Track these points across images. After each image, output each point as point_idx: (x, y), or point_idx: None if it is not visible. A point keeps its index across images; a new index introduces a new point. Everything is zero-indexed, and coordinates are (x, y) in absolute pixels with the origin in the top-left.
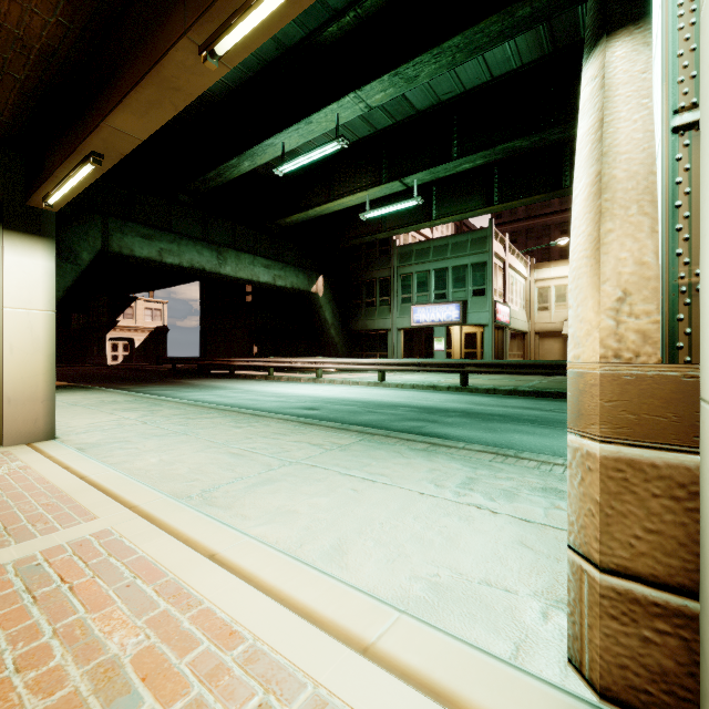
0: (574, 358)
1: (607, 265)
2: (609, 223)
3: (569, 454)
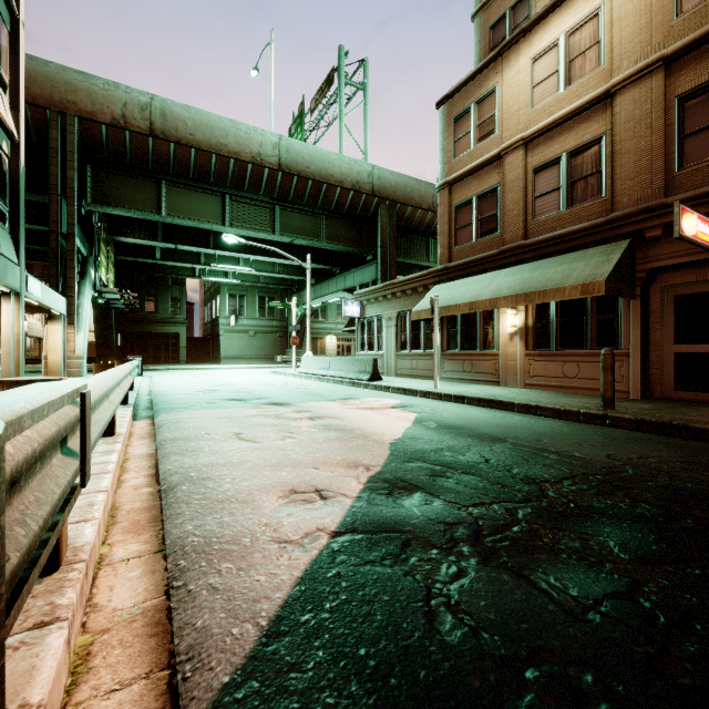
0: (44, 355)
1: (46, 348)
2: (47, 345)
3: (43, 362)
